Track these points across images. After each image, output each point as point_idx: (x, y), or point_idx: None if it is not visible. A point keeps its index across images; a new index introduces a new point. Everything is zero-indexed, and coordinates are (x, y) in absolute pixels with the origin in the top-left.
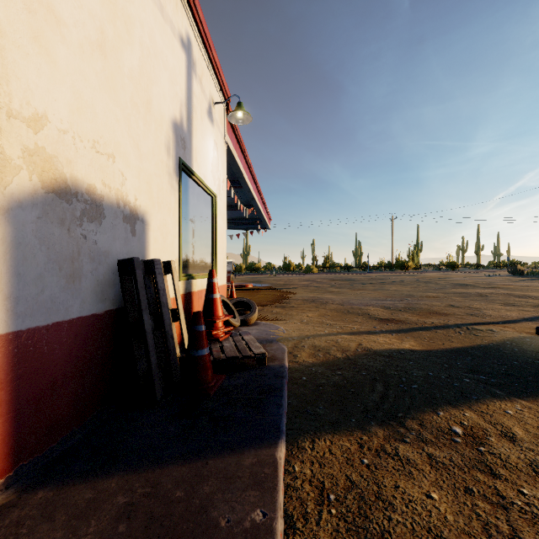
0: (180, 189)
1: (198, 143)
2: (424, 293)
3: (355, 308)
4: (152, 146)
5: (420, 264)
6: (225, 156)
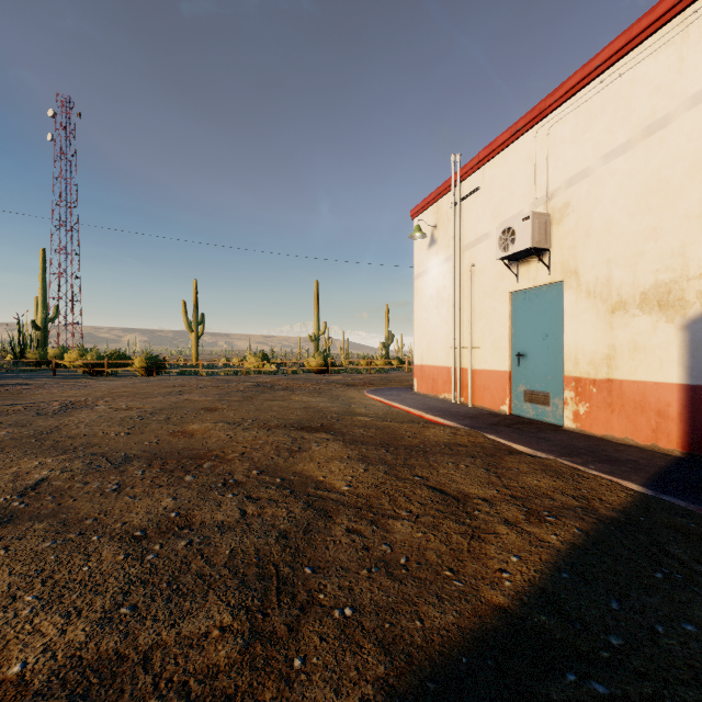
0: None
1: None
2: None
3: None
4: None
5: None
6: None
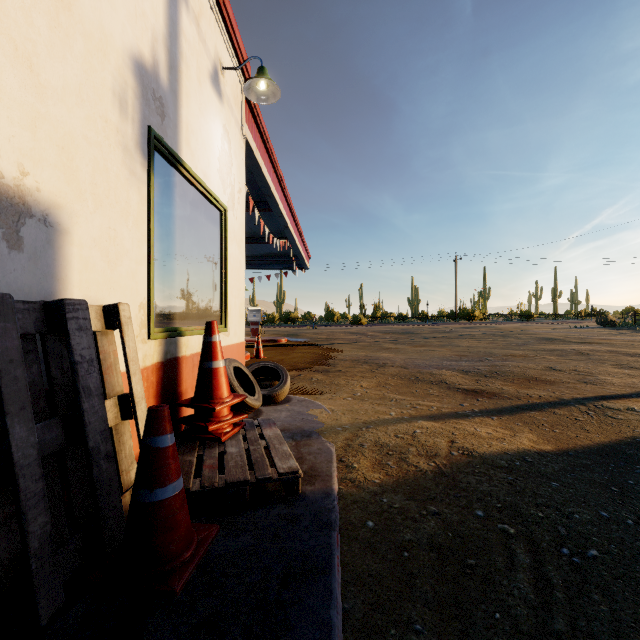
0: (151, 182)
1: (192, 118)
2: (506, 350)
3: (425, 373)
4: (75, 79)
5: (489, 314)
6: (242, 155)
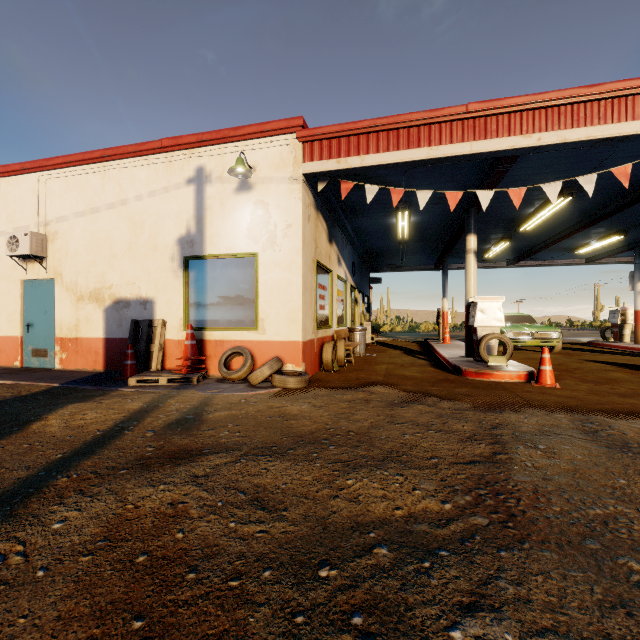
0: (184, 275)
1: (216, 229)
2: None
3: (372, 460)
4: (158, 265)
5: None
6: (296, 195)
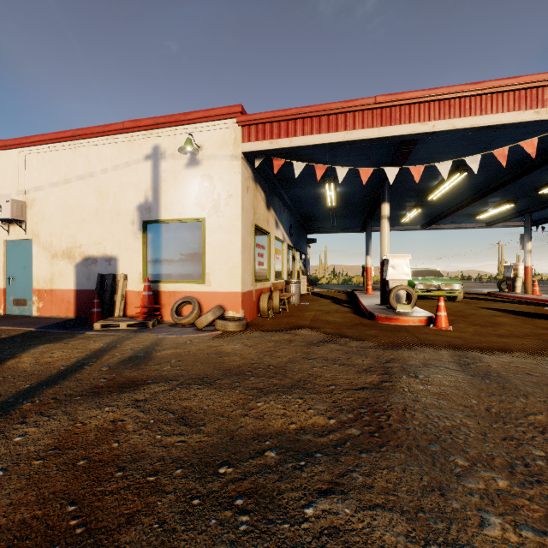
0: (143, 237)
1: (169, 198)
2: None
3: (281, 387)
4: (121, 228)
5: None
6: (236, 170)
